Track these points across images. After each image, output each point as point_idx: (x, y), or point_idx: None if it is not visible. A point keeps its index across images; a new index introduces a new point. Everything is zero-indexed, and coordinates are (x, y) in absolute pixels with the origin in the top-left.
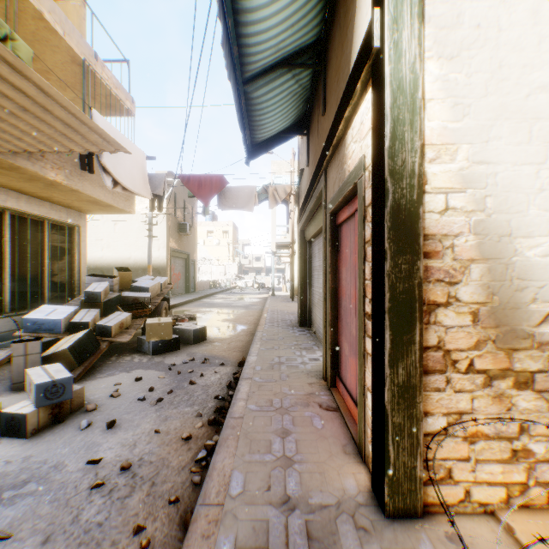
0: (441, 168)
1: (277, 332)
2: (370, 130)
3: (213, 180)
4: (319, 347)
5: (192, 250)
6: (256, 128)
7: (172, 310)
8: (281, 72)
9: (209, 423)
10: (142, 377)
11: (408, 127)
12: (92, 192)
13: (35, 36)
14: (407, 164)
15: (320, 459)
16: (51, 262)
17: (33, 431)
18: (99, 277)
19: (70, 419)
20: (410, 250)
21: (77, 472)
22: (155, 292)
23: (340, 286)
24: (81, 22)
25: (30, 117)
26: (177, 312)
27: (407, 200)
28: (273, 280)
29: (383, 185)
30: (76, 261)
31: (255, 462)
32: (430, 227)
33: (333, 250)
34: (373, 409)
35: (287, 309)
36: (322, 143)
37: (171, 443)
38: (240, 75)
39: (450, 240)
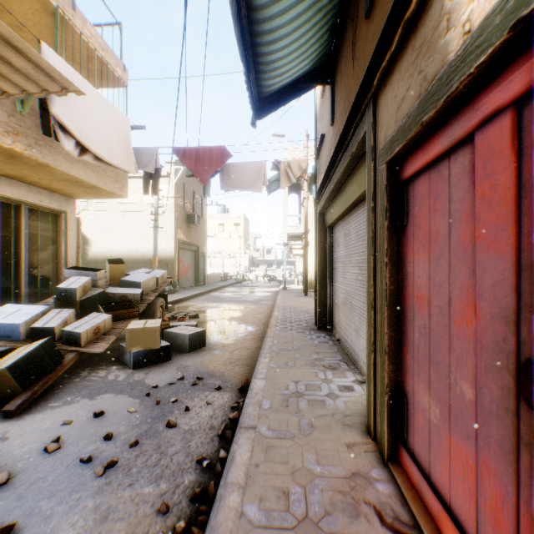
0: None
1: (291, 338)
2: None
3: (213, 153)
4: (349, 365)
5: (202, 242)
6: (264, 68)
7: (177, 305)
8: None
9: None
10: (106, 410)
11: None
12: (68, 168)
13: None
14: None
15: None
16: (28, 252)
17: None
18: (81, 270)
19: None
20: None
21: None
22: (150, 288)
23: (410, 287)
24: None
25: None
26: (181, 308)
27: None
28: (284, 273)
29: None
30: (63, 252)
31: None
32: None
33: (392, 226)
34: None
35: (301, 305)
36: (362, 67)
37: None
38: None
39: None
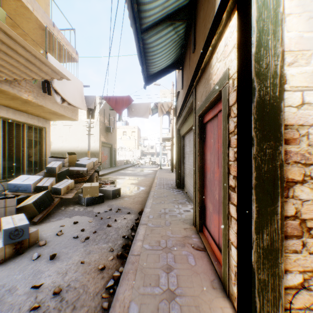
0: (297, 70)
1: (163, 192)
2: (233, 48)
3: (124, 99)
4: (189, 202)
5: (114, 142)
6: (150, 64)
7: (102, 177)
8: (166, 25)
9: (117, 256)
10: (78, 221)
11: (271, 36)
12: (51, 107)
13: (16, 12)
14: (270, 66)
15: (195, 293)
16: (28, 149)
17: (1, 260)
18: (56, 158)
19: (28, 252)
20: (273, 138)
21: (23, 295)
22: (90, 167)
23: (206, 164)
24: (47, 7)
25: (2, 54)
26: (104, 179)
27: (270, 96)
28: (160, 160)
29: (250, 85)
30: (44, 148)
31: (147, 295)
32: (288, 119)
33: (200, 141)
34: (238, 262)
35: (169, 177)
36: (192, 71)
37: (90, 272)
38: (139, 26)
39: (305, 129)
